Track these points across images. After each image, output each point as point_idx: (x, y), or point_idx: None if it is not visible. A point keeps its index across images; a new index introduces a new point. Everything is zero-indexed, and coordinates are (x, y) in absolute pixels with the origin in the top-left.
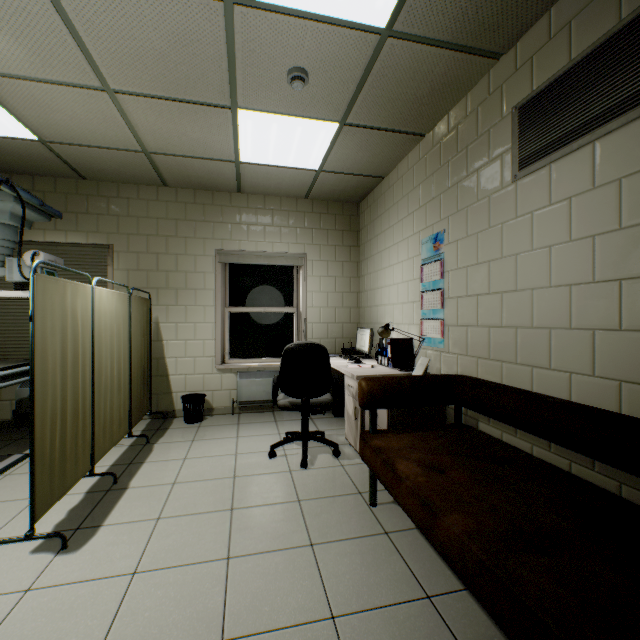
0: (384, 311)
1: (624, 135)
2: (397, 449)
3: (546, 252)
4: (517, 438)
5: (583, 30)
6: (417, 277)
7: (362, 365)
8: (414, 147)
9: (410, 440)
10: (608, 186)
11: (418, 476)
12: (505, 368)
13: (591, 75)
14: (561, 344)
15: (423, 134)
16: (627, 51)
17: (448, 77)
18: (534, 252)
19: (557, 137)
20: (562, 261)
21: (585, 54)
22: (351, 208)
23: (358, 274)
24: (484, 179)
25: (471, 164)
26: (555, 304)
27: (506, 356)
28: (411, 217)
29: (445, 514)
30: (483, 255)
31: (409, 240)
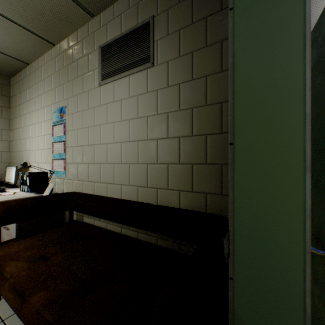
0: (29, 154)
1: (139, 76)
2: (14, 253)
3: (113, 125)
4: (101, 222)
5: (126, 21)
6: (51, 133)
7: (4, 193)
8: (49, 50)
9: (30, 242)
10: (134, 97)
11: (23, 271)
12: (96, 185)
13: (129, 44)
14: (118, 171)
15: (54, 44)
16: (140, 38)
17: (64, 11)
18: (108, 124)
19: (117, 68)
20: (119, 130)
21: (127, 33)
22: (3, 79)
23: (10, 128)
24: (86, 81)
25: (80, 71)
26: (116, 151)
27: (96, 179)
28: (47, 94)
29: (32, 296)
30: (86, 123)
31: (46, 109)
